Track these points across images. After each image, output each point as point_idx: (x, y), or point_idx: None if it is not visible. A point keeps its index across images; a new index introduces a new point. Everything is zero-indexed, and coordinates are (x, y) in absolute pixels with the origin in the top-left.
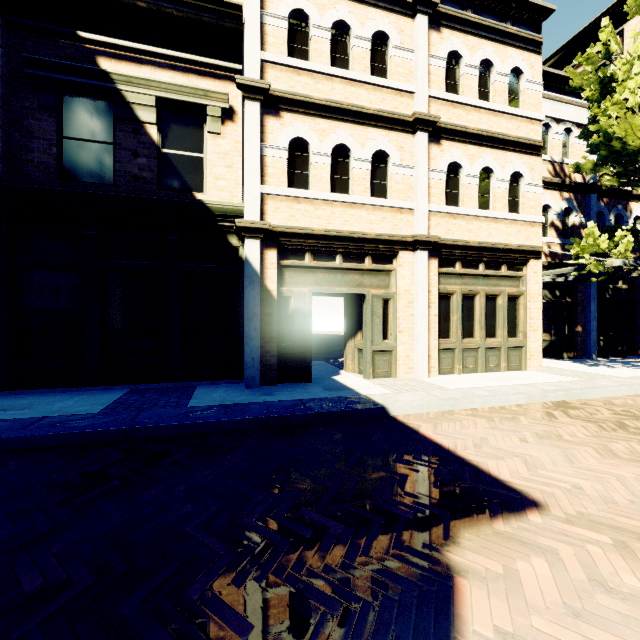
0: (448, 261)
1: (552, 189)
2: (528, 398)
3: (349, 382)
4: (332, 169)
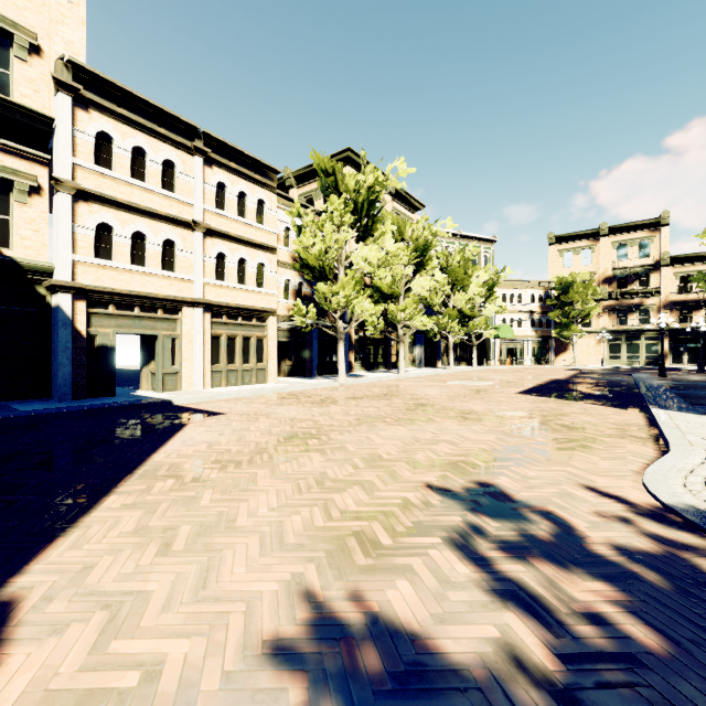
0: (218, 314)
1: (292, 269)
2: (254, 393)
3: (146, 394)
4: (132, 247)
